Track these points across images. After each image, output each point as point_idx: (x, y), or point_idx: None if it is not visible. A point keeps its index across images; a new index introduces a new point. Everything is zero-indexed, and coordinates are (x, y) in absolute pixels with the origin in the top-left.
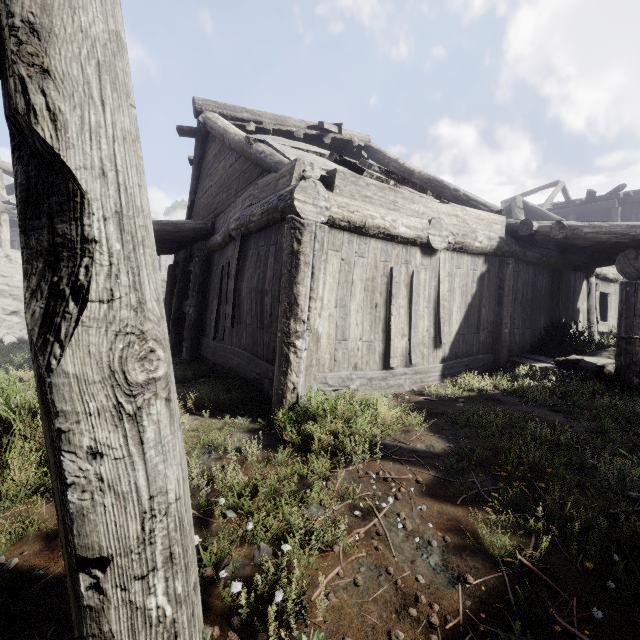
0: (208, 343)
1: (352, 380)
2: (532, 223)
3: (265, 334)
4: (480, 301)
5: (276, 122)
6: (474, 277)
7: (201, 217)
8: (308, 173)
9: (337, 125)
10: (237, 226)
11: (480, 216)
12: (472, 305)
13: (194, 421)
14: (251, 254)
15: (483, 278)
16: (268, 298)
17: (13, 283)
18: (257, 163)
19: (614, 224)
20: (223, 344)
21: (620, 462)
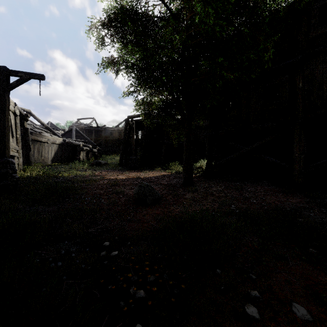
0: None
1: (35, 162)
2: (66, 140)
3: None
4: (58, 152)
5: None
6: (56, 148)
7: None
8: None
9: (23, 109)
10: None
11: (57, 138)
12: (56, 153)
13: None
14: None
15: (58, 148)
16: None
17: None
18: None
19: (76, 143)
20: None
21: (65, 165)
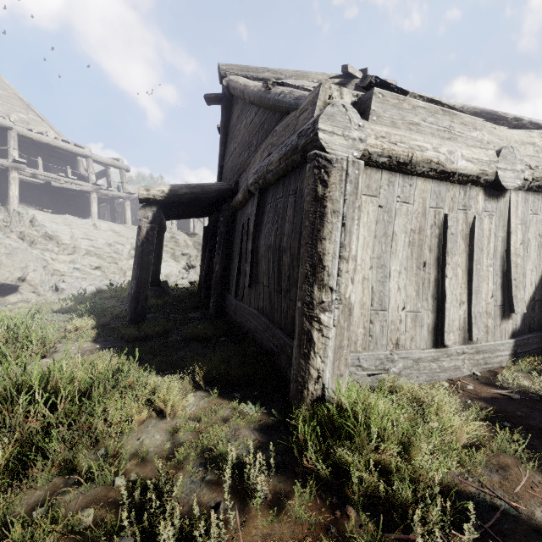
0: (230, 300)
1: (393, 361)
2: None
3: (283, 299)
4: None
5: (297, 78)
6: None
7: (228, 180)
8: (335, 99)
9: (361, 71)
10: (255, 180)
11: None
12: None
13: (201, 401)
14: (269, 208)
15: None
16: (286, 257)
17: (97, 245)
18: (275, 107)
19: None
20: (243, 303)
21: None
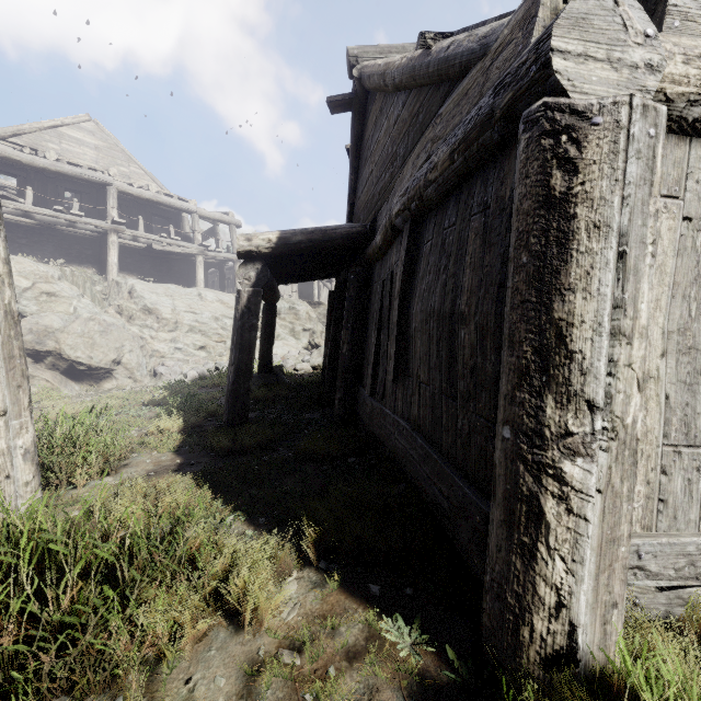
0: (364, 398)
1: None
2: None
3: (459, 412)
4: None
5: None
6: None
7: (361, 222)
8: None
9: None
10: (403, 205)
11: None
12: None
13: (309, 594)
14: (428, 248)
15: None
16: (467, 332)
17: (202, 320)
18: (439, 74)
19: None
20: (383, 405)
21: None
